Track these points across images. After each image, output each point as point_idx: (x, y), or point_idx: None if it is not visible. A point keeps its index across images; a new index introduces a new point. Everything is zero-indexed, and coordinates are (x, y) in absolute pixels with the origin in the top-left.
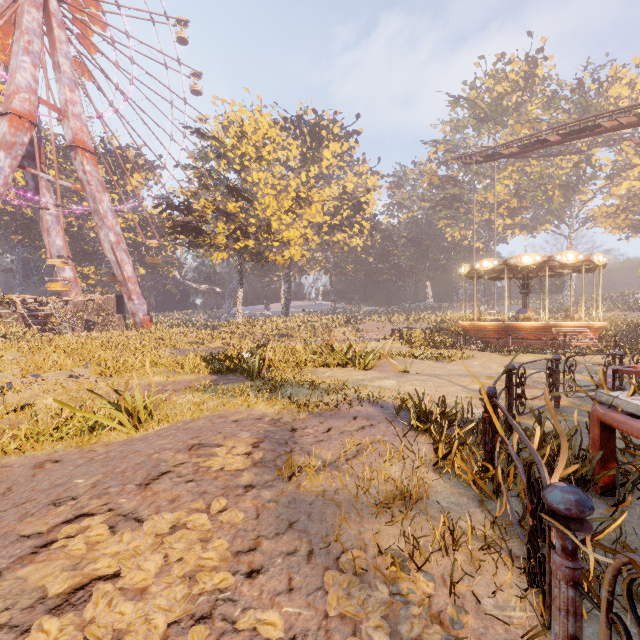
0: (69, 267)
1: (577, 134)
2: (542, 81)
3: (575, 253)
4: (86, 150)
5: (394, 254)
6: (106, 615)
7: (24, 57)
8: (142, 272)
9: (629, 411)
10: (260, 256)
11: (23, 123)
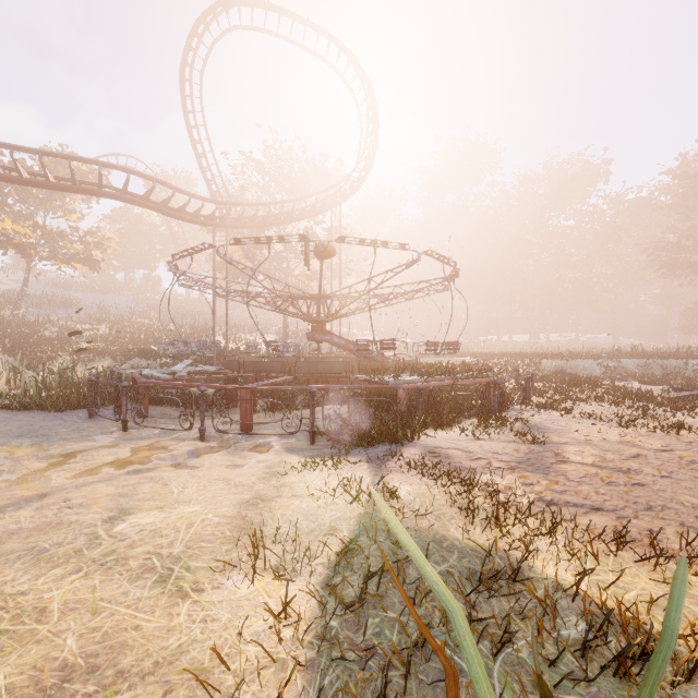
0: None
1: None
2: None
3: None
4: None
5: None
6: (606, 430)
7: None
8: None
9: (403, 383)
10: None
11: None
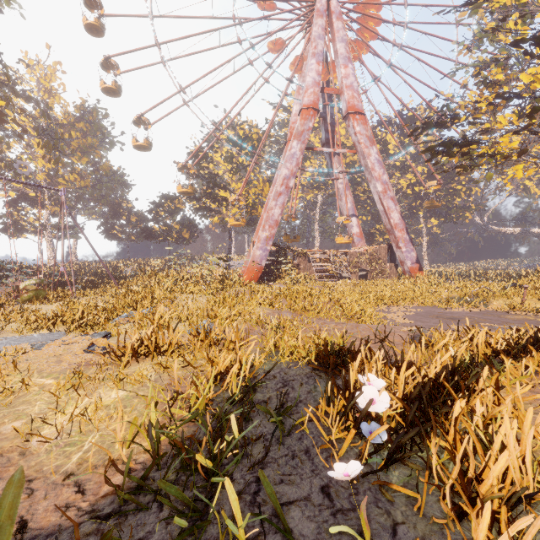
0: (355, 224)
1: None
2: None
3: None
4: (356, 113)
5: None
6: None
7: (311, 61)
8: (434, 222)
9: None
10: None
11: (309, 113)
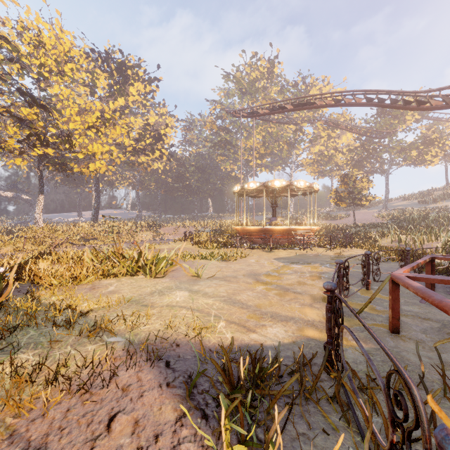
0: None
1: (302, 106)
2: (277, 77)
3: (304, 181)
4: None
5: (186, 177)
6: None
7: None
8: None
9: None
10: (64, 166)
11: None
